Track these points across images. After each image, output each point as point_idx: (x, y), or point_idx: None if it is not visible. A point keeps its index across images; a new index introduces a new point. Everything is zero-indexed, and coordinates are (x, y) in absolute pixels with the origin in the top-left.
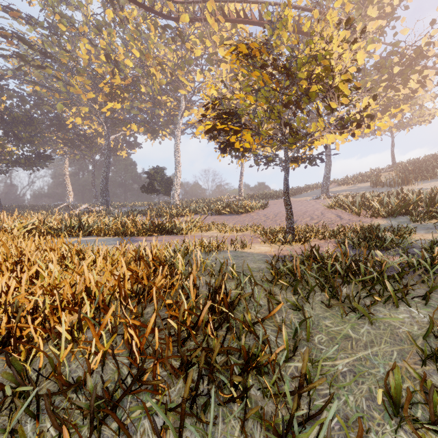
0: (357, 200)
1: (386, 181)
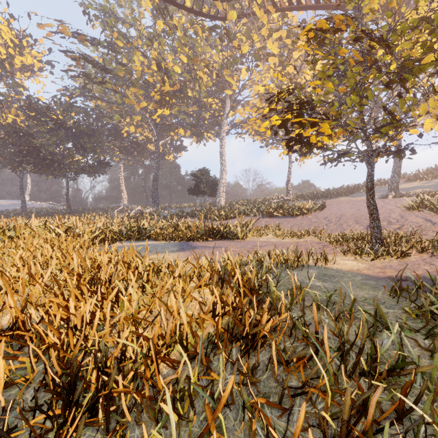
0: None
1: None
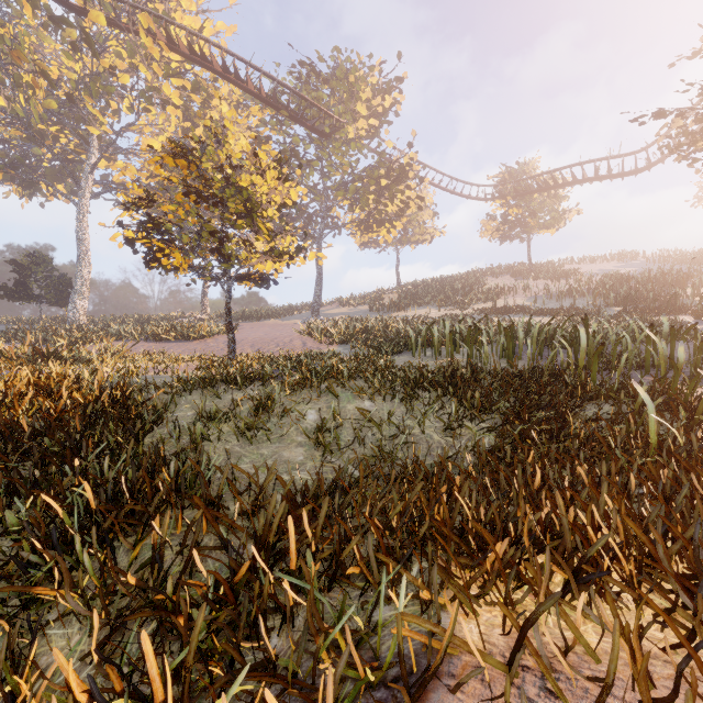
0: (320, 326)
1: (383, 305)
